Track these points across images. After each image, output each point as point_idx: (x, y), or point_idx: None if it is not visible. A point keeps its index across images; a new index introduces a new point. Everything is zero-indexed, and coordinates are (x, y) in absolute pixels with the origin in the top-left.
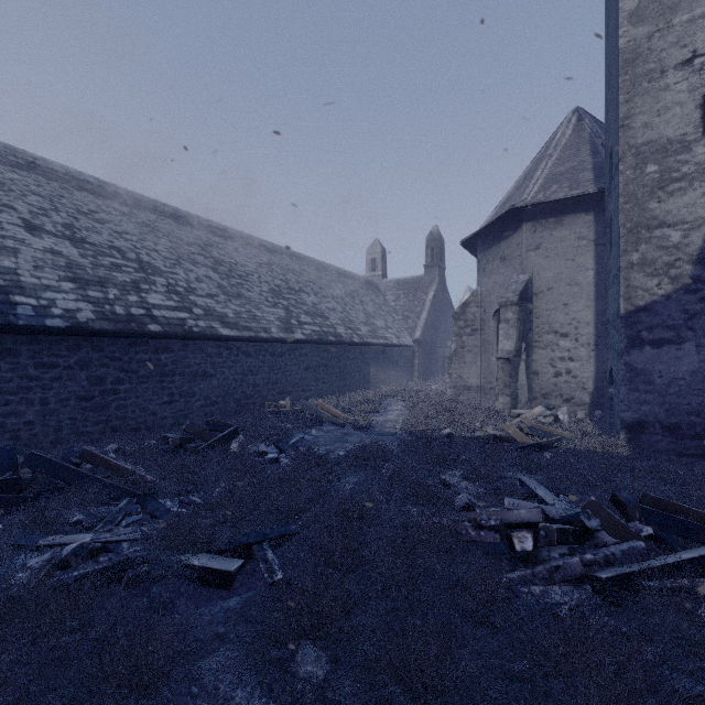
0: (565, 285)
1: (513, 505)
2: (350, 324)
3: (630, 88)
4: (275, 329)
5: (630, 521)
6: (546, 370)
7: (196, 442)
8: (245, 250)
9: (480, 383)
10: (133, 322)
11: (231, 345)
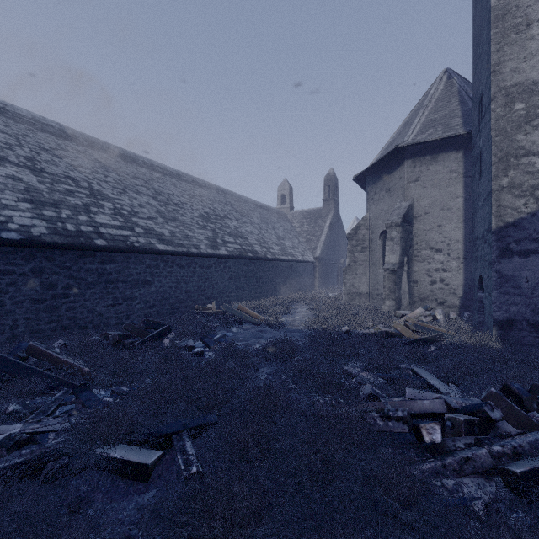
0: (439, 210)
1: (414, 394)
2: (265, 244)
3: (500, 39)
4: (204, 246)
5: (523, 410)
6: (424, 279)
7: (135, 338)
8: (180, 184)
9: (369, 291)
10: (82, 237)
11: (167, 258)
